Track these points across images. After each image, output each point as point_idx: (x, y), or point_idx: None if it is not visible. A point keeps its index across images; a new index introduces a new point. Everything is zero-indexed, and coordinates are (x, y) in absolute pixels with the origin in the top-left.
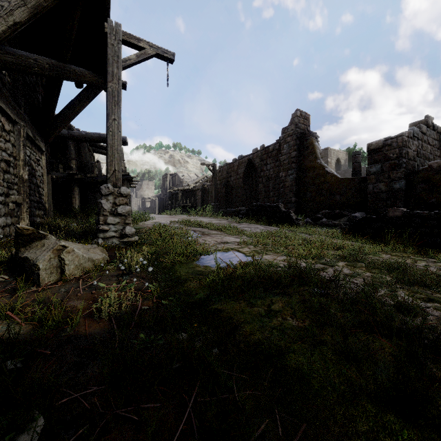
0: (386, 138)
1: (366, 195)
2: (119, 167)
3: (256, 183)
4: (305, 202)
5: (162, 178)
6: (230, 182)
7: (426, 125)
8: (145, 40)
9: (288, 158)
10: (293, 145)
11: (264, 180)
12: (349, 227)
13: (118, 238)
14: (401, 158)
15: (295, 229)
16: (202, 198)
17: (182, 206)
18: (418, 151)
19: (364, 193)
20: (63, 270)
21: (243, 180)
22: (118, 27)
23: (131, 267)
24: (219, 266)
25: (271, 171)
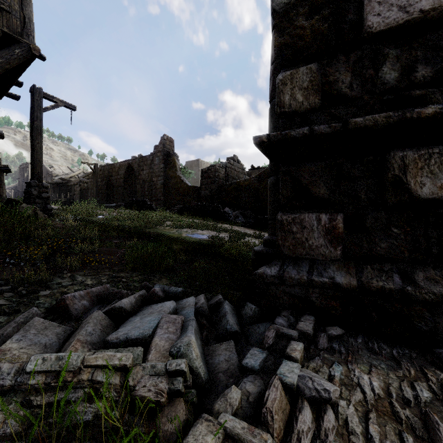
0: (209, 166)
1: (201, 197)
2: (41, 170)
3: (135, 184)
4: (170, 200)
5: (19, 167)
6: (111, 181)
7: (233, 160)
8: (57, 98)
9: (158, 168)
10: (162, 159)
11: (141, 182)
12: (177, 211)
13: (42, 211)
14: (215, 178)
15: (150, 211)
16: (81, 193)
17: (55, 201)
18: (229, 174)
19: (201, 196)
20: (37, 217)
21: (124, 181)
22: (41, 90)
23: (66, 219)
24: (109, 217)
25: (146, 176)
